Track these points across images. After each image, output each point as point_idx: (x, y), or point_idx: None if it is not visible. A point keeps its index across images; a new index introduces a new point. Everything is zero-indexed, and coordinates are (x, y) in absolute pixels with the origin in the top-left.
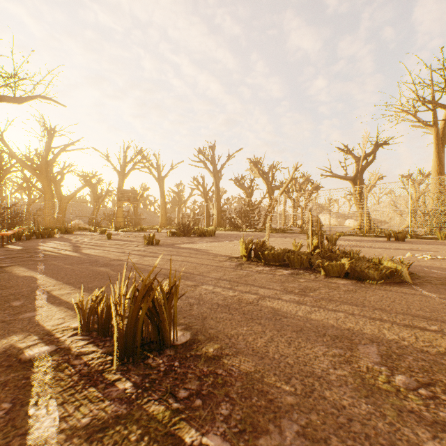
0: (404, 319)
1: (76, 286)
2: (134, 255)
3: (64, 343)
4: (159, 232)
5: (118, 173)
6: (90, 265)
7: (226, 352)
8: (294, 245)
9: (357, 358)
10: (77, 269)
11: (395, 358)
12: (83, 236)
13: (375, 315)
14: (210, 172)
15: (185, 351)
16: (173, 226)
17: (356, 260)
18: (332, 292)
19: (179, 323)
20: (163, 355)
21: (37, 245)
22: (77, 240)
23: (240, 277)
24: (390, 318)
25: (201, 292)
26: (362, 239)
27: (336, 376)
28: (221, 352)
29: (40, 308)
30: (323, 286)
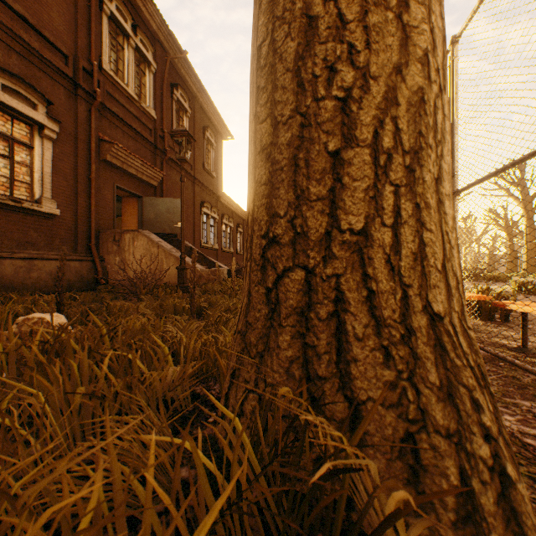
0: None
1: None
2: None
3: None
4: None
5: None
6: None
7: None
8: None
9: None
10: None
11: None
12: None
13: None
14: (516, 200)
15: None
16: None
17: None
18: None
19: None
20: None
21: None
22: None
23: None
24: None
25: None
26: None
27: None
28: None
29: None
30: None
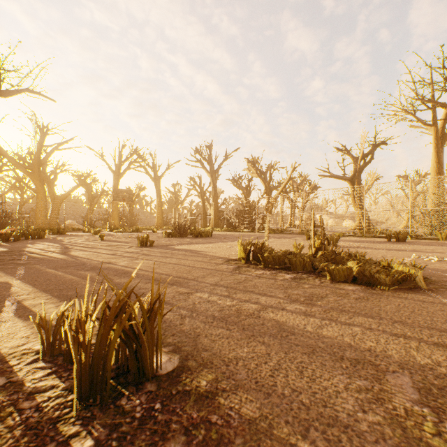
0: (432, 335)
1: (53, 294)
2: (126, 257)
3: (18, 375)
4: (154, 233)
5: (113, 172)
6: (76, 269)
7: (223, 387)
8: (295, 247)
9: (389, 394)
10: (60, 273)
11: (437, 393)
12: (75, 237)
13: (397, 330)
14: (207, 172)
15: (171, 385)
16: (169, 227)
17: (363, 263)
18: (341, 300)
19: (166, 343)
20: (141, 392)
21: (24, 247)
22: (68, 241)
23: (239, 282)
24: (415, 334)
25: (194, 301)
26: (361, 240)
27: (368, 425)
28: (216, 386)
29: (3, 323)
30: (331, 292)
